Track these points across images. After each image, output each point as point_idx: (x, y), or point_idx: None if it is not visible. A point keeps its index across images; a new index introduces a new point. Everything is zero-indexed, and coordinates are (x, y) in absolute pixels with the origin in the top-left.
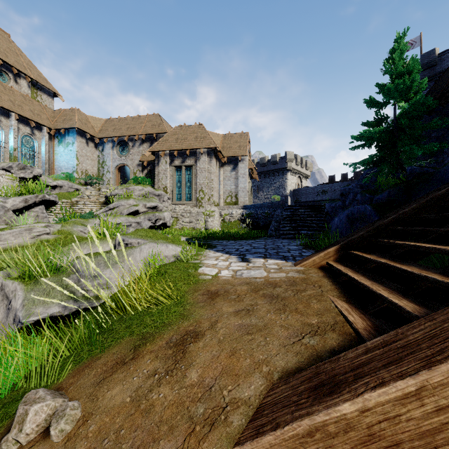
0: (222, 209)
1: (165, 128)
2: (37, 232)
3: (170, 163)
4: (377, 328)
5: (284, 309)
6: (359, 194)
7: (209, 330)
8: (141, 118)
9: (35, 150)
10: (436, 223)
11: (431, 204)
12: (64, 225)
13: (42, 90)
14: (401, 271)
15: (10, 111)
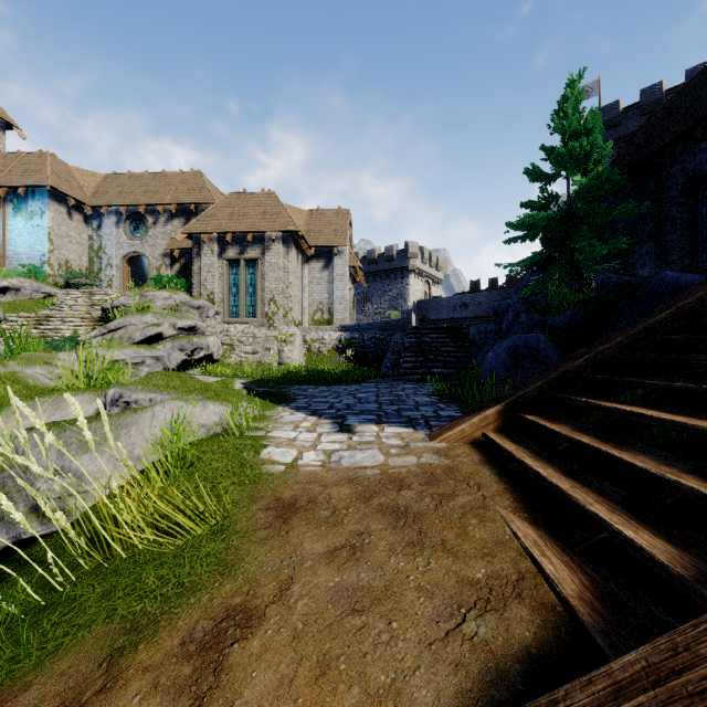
0: (306, 331)
1: (212, 196)
2: None
3: (220, 254)
4: (603, 594)
5: (421, 543)
6: (524, 314)
7: (275, 605)
8: (169, 177)
9: None
10: (652, 367)
11: (644, 337)
12: (8, 365)
13: None
14: (623, 464)
15: None
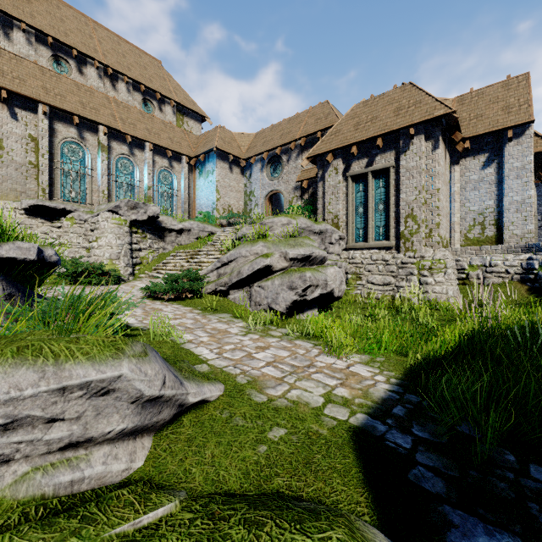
0: (459, 254)
1: (337, 117)
2: None
3: (344, 172)
4: None
5: None
6: None
7: None
8: (300, 116)
9: (173, 187)
10: None
11: None
12: None
13: (188, 115)
14: None
15: (144, 142)
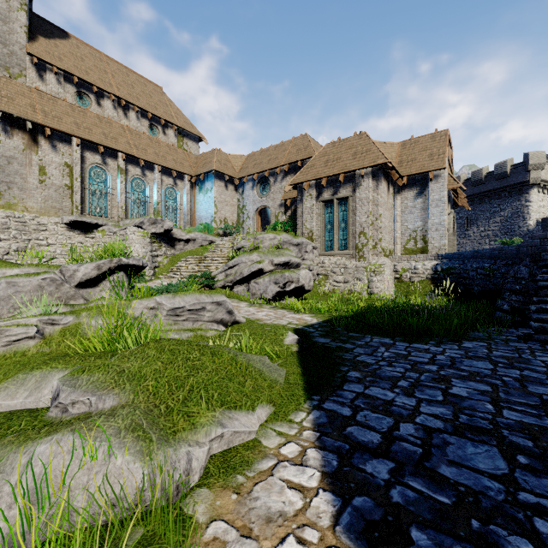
0: (397, 261)
1: (313, 150)
2: (13, 336)
3: (317, 198)
4: None
5: None
6: None
7: None
8: (285, 145)
9: (177, 202)
10: None
11: None
12: (81, 316)
13: (188, 136)
14: None
15: (154, 164)
